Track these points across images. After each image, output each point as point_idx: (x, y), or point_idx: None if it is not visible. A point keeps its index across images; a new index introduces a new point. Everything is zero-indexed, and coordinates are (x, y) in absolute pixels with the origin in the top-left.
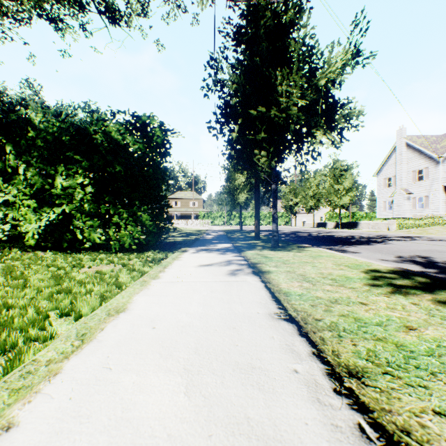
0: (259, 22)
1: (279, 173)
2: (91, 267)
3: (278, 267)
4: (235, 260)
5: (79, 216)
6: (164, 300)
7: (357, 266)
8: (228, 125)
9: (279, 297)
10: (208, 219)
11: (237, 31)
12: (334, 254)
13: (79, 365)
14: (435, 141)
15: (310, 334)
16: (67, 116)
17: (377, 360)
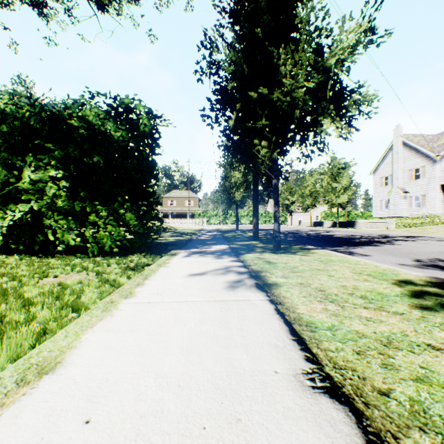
0: None
1: (280, 168)
2: (58, 277)
3: (287, 278)
4: (232, 266)
5: (50, 214)
6: (128, 341)
7: (382, 275)
8: (224, 113)
9: (301, 333)
10: (203, 218)
11: (235, 5)
12: (346, 257)
13: None
14: (431, 140)
15: (388, 441)
16: (39, 99)
17: None
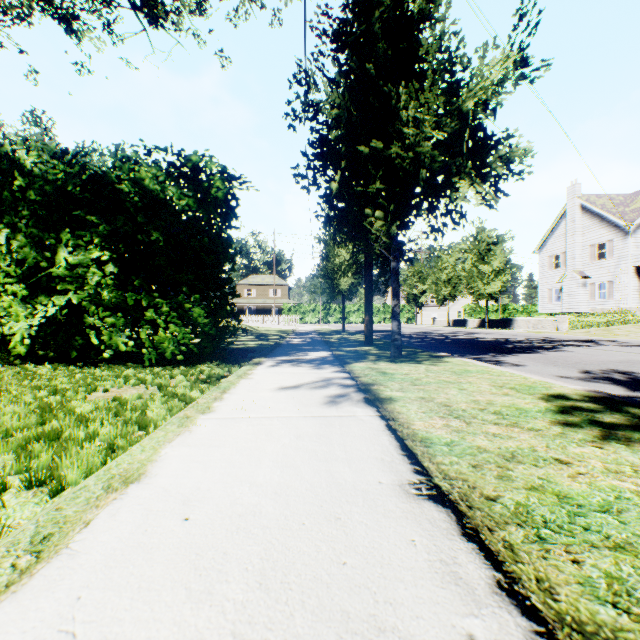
0: (373, 13)
1: (401, 246)
2: (108, 391)
3: (405, 392)
4: (336, 378)
5: (93, 309)
6: (215, 456)
7: (529, 389)
8: (325, 172)
9: (413, 448)
10: (295, 314)
11: (339, 27)
12: (489, 367)
13: (8, 625)
14: (622, 203)
15: (483, 533)
16: (77, 155)
17: (636, 607)
